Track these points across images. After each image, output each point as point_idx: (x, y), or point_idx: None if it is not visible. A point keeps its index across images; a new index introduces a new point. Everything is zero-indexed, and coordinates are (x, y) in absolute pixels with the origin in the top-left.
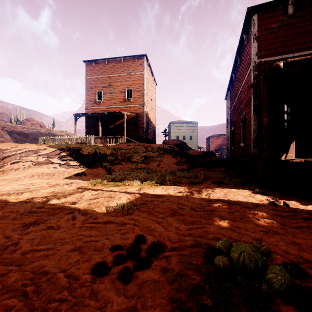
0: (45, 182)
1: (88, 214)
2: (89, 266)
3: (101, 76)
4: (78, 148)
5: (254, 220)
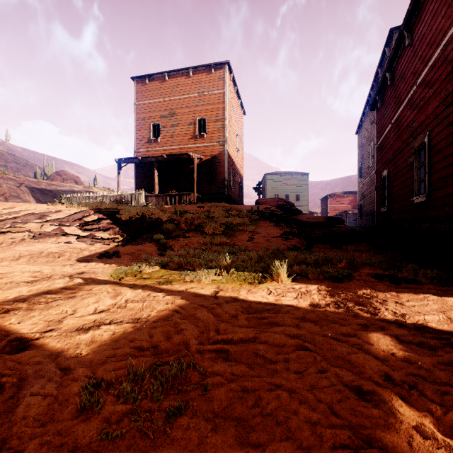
0: (34, 270)
1: (3, 425)
2: None
3: (158, 100)
4: (114, 210)
5: None
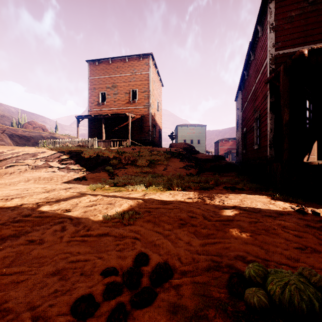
0: (41, 186)
1: (81, 224)
2: (69, 301)
3: (104, 77)
4: (79, 151)
5: (283, 233)
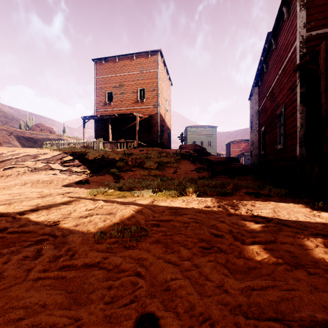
0: (37, 191)
1: (66, 245)
2: None
3: (111, 76)
4: (83, 152)
5: None
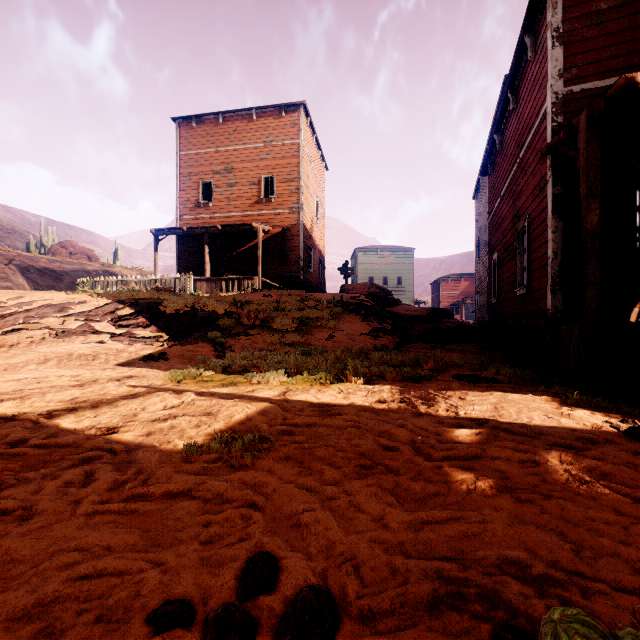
0: (70, 374)
1: (133, 465)
2: None
3: (209, 150)
4: (156, 300)
5: (607, 494)
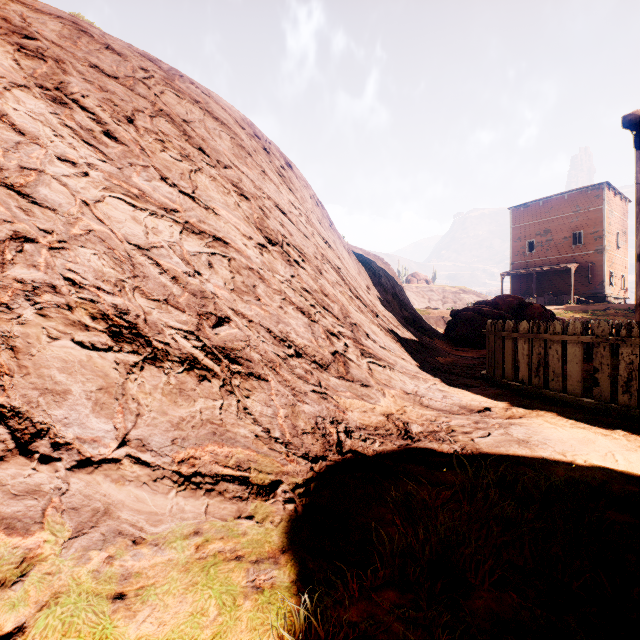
0: None
1: None
2: None
3: (532, 222)
4: None
5: None
